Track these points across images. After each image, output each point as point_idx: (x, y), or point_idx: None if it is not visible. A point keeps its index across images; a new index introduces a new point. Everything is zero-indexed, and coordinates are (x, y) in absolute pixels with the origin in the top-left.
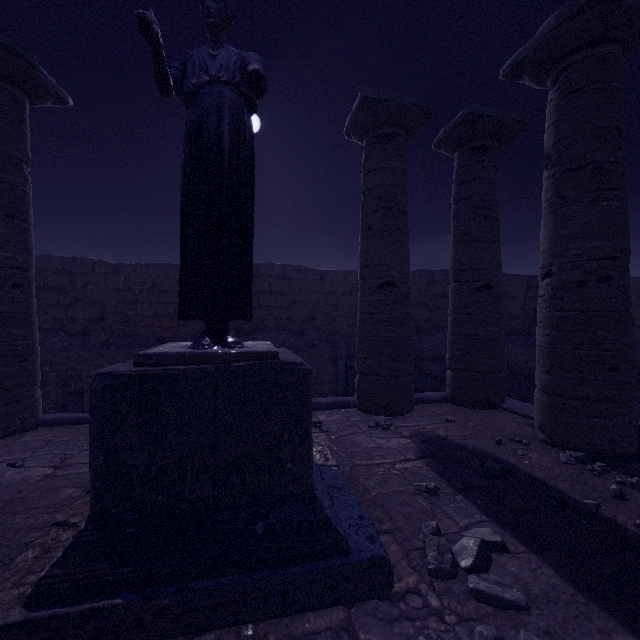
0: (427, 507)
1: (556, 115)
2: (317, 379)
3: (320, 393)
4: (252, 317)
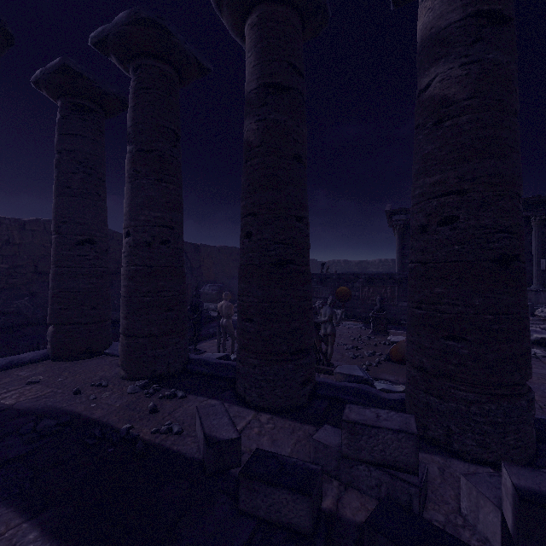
0: None
1: (133, 101)
2: None
3: None
4: None
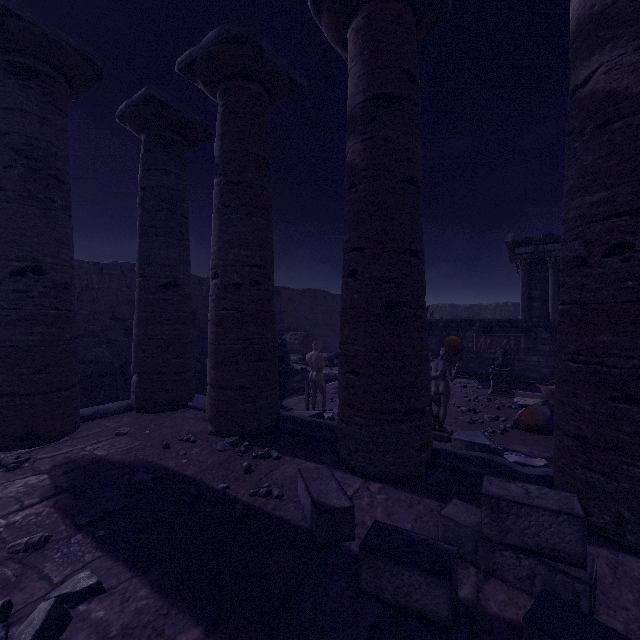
0: (12, 576)
1: (222, 128)
2: None
3: None
4: None
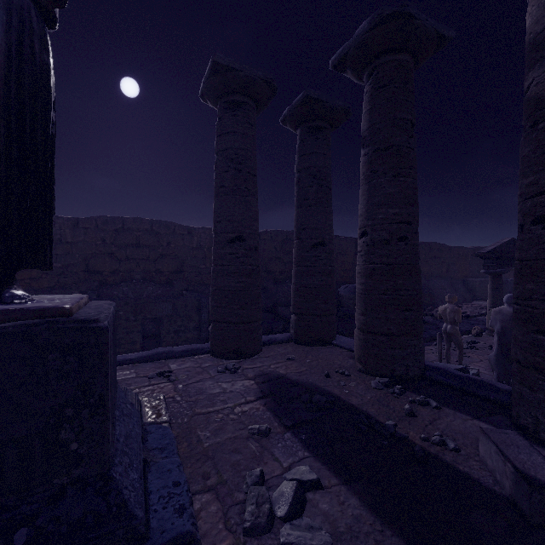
0: (256, 451)
1: (370, 104)
2: (181, 327)
3: (184, 340)
4: (48, 266)
